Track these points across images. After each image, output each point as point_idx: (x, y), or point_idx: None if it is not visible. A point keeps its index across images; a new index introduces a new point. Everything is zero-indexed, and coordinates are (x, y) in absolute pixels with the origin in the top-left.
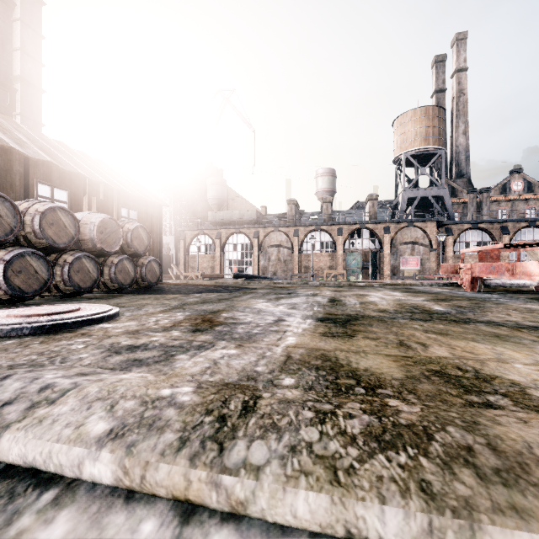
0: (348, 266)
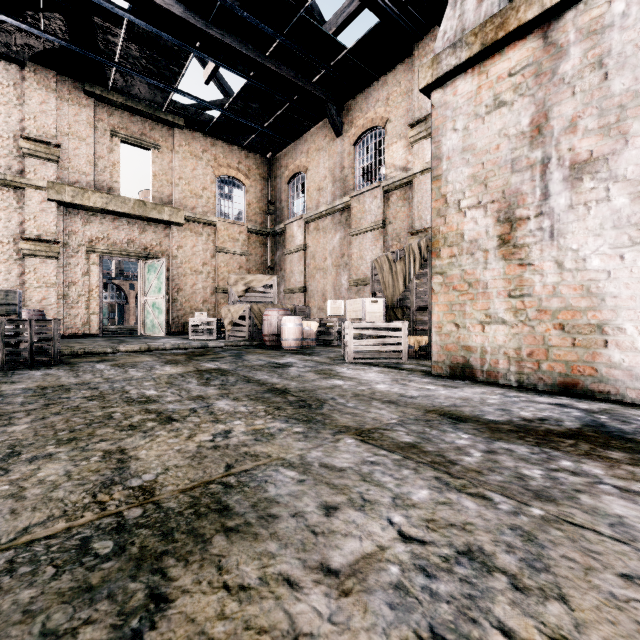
0: None
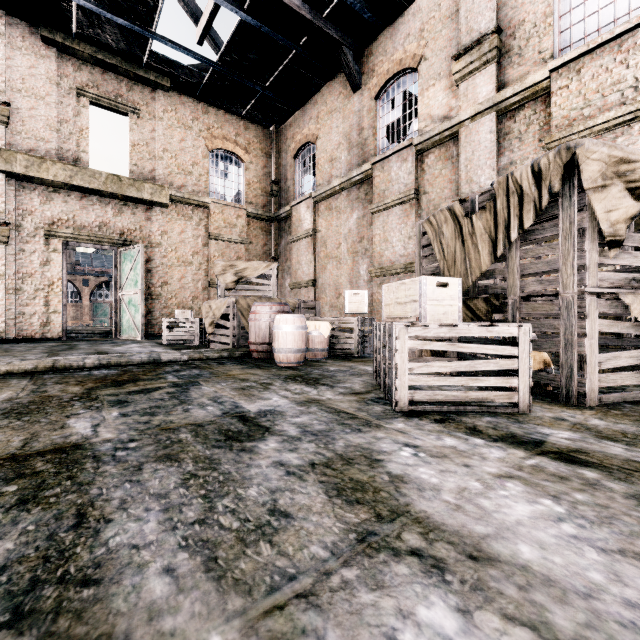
0: (95, 316)
